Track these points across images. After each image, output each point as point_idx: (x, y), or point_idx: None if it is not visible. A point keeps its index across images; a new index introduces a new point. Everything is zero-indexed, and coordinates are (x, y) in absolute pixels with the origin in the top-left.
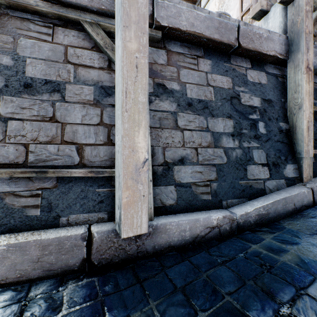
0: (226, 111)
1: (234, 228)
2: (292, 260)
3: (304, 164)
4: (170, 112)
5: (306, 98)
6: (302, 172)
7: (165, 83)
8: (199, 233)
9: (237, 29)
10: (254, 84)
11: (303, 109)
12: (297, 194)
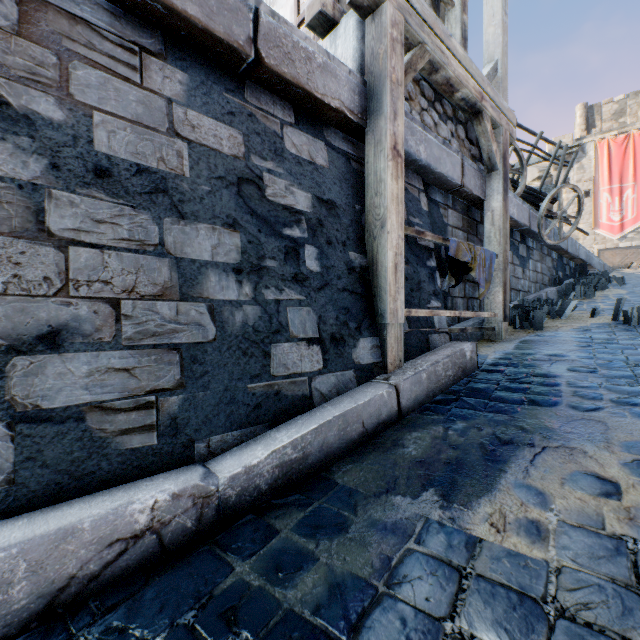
0: (224, 209)
1: (211, 516)
2: (312, 597)
3: (390, 336)
4: (13, 181)
5: (393, 208)
6: (386, 352)
7: (2, 88)
8: (79, 569)
9: (255, 18)
10: (301, 163)
11: (387, 228)
12: (369, 401)
